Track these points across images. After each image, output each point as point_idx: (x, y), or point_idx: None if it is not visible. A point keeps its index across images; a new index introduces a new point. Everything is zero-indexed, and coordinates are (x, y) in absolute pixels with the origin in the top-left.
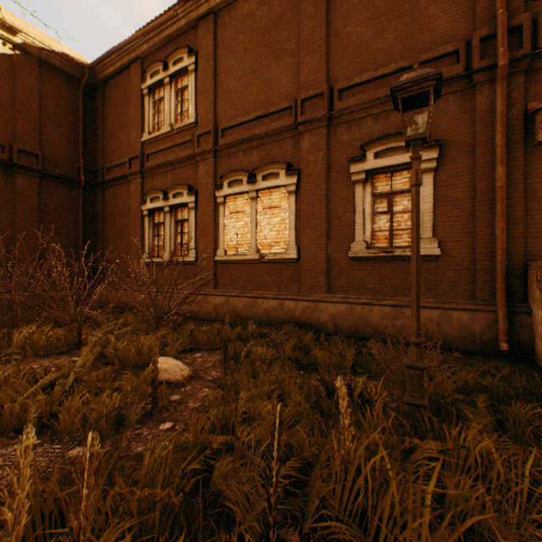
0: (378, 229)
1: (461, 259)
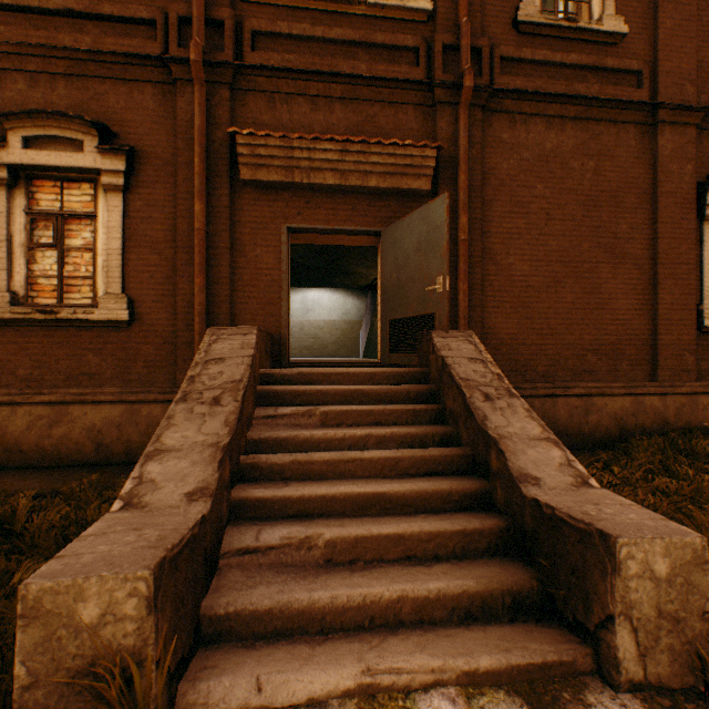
0: (44, 274)
1: (163, 328)
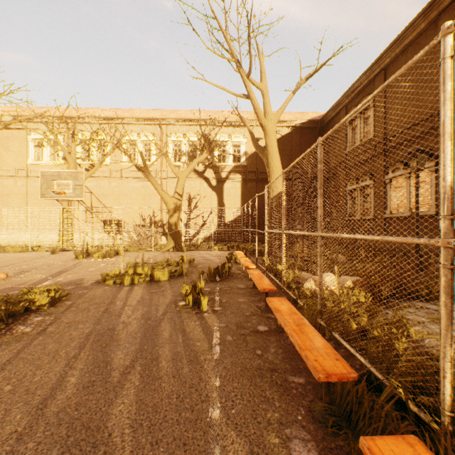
0: None
1: None
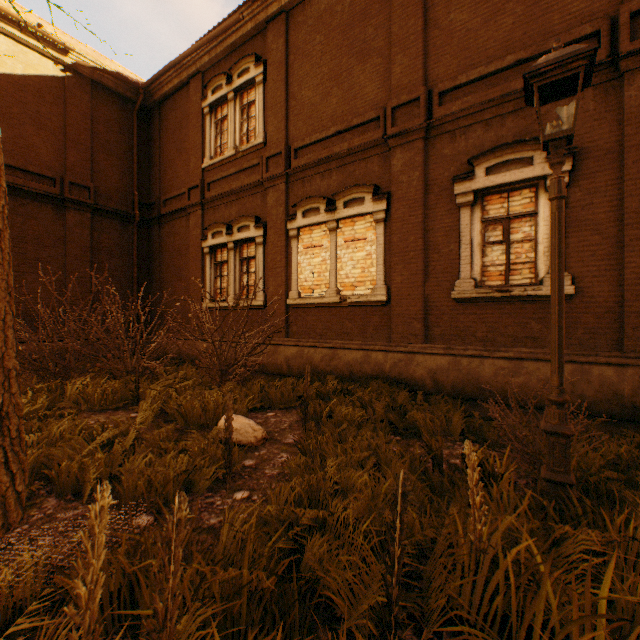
0: (490, 264)
1: (603, 299)
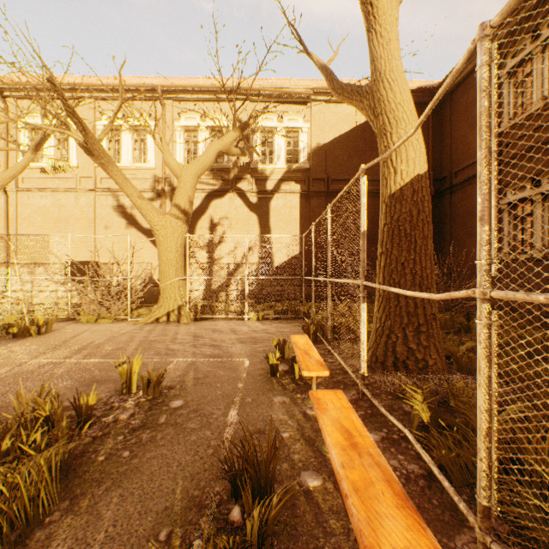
0: None
1: None
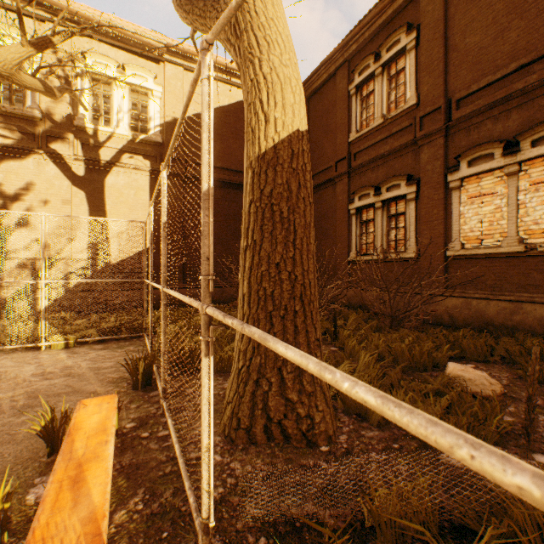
0: None
1: None
